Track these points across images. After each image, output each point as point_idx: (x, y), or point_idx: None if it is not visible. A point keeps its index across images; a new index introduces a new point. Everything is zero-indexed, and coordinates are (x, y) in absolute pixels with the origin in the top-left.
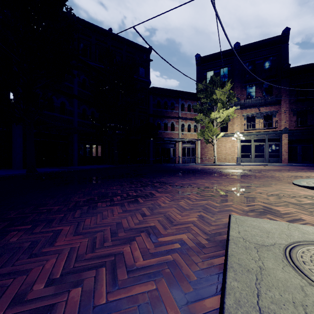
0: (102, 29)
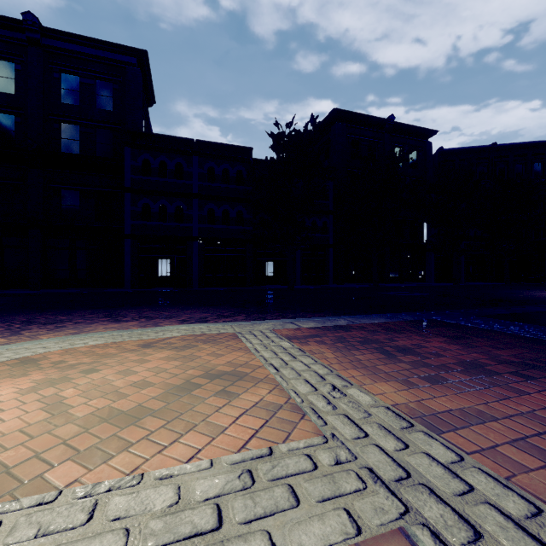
0: (485, 148)
